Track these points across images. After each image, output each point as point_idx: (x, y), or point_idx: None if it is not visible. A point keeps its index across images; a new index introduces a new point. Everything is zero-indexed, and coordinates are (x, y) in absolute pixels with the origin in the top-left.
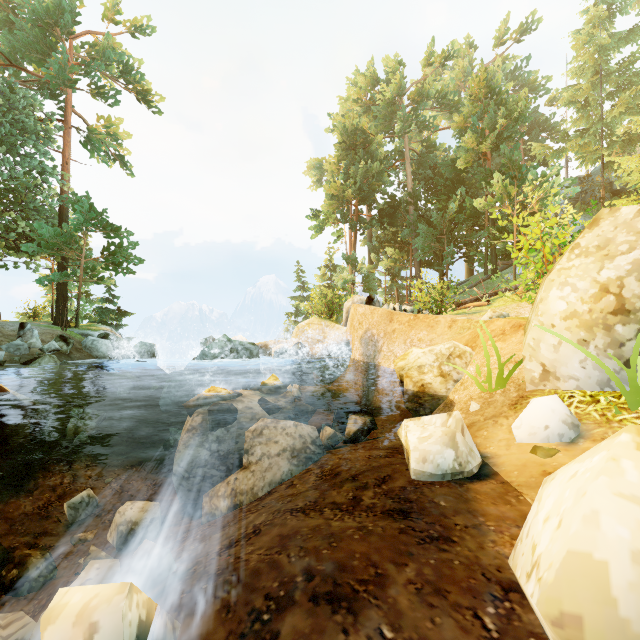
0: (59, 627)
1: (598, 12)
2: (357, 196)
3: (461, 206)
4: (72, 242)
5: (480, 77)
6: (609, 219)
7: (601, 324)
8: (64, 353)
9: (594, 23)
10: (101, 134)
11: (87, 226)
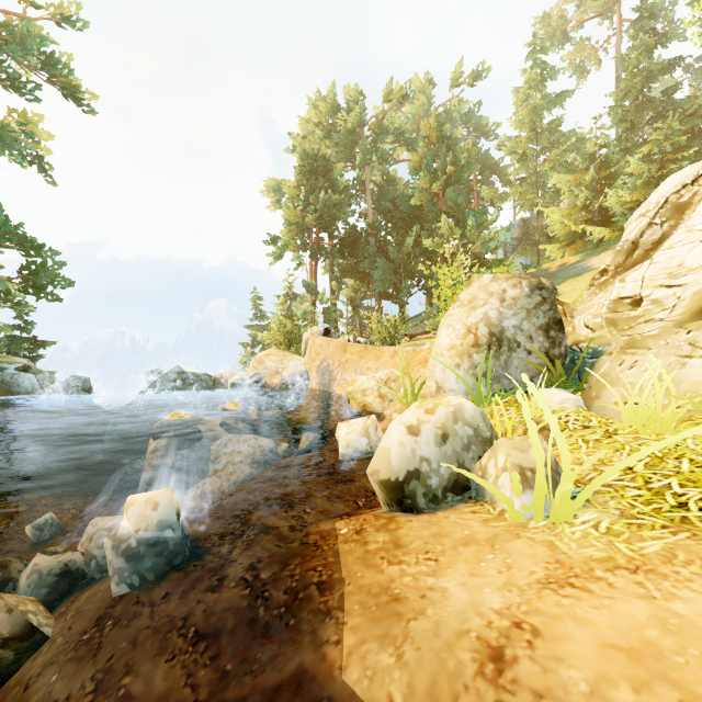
0: (137, 506)
1: (533, 75)
2: (318, 224)
3: (417, 241)
4: None
5: (432, 123)
6: (477, 282)
7: (467, 353)
8: None
9: (530, 84)
10: (15, 131)
11: (2, 241)
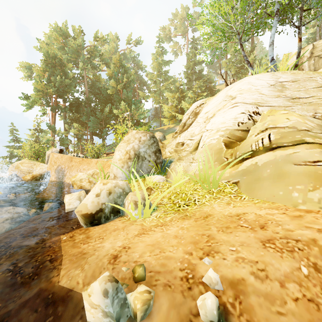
0: None
1: (159, 50)
2: (56, 93)
3: (111, 110)
4: None
5: (117, 58)
6: (131, 133)
7: (126, 162)
8: None
9: (158, 53)
10: None
11: None
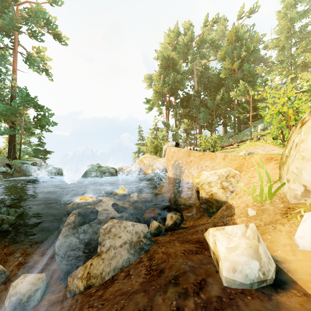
0: None
1: (290, 1)
2: (169, 92)
3: (222, 97)
4: (17, 113)
5: (232, 31)
6: None
7: None
8: (9, 173)
9: (287, 7)
10: (34, 57)
11: (24, 104)
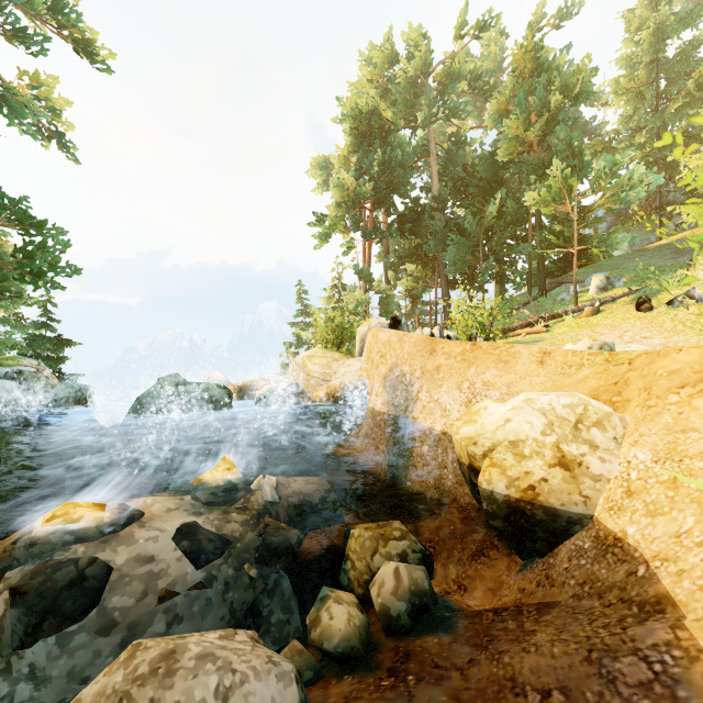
0: None
1: None
2: (372, 197)
3: (499, 212)
4: None
5: (527, 45)
6: None
7: None
8: None
9: None
10: (23, 95)
11: None
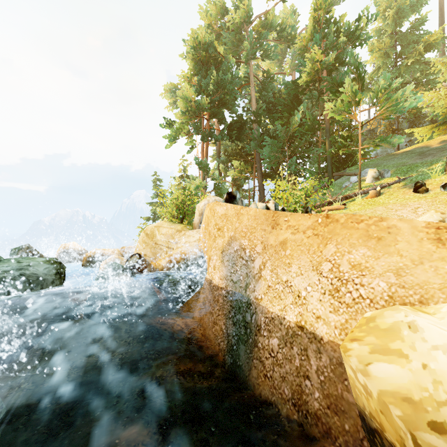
0: None
1: None
2: (208, 110)
3: (299, 124)
4: None
5: None
6: None
7: None
8: None
9: None
10: None
11: None
